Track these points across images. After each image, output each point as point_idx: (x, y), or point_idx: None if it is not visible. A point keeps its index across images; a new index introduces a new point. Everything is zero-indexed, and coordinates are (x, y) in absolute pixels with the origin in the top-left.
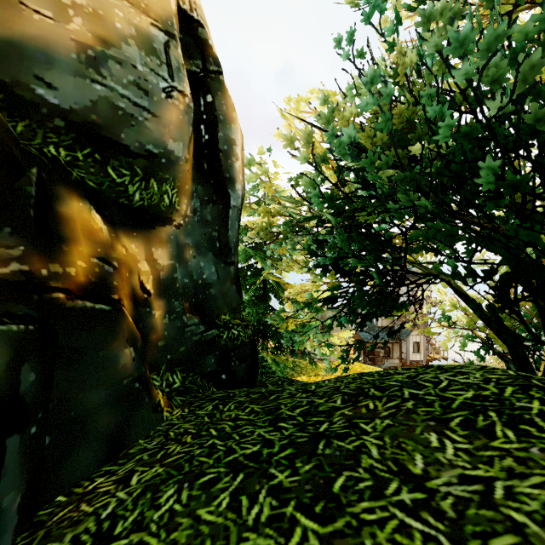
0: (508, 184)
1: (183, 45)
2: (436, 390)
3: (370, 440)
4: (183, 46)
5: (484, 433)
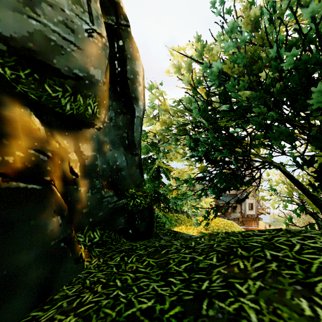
0: None
1: (102, 5)
2: (292, 253)
3: (247, 303)
4: (102, 6)
5: None
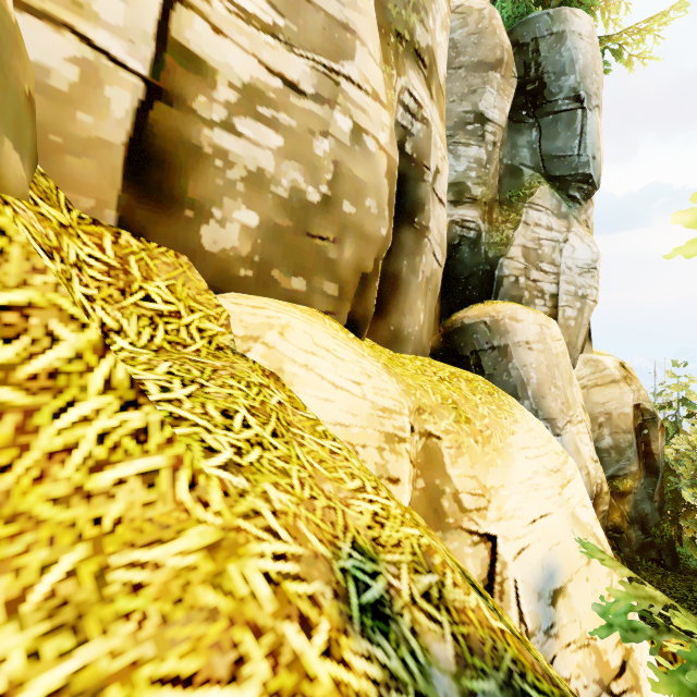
0: None
1: (636, 415)
2: None
3: None
4: (636, 416)
5: None
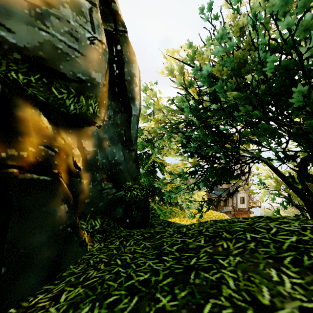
0: (311, 98)
1: (102, 13)
2: (269, 235)
3: (227, 273)
4: (102, 14)
5: (310, 270)
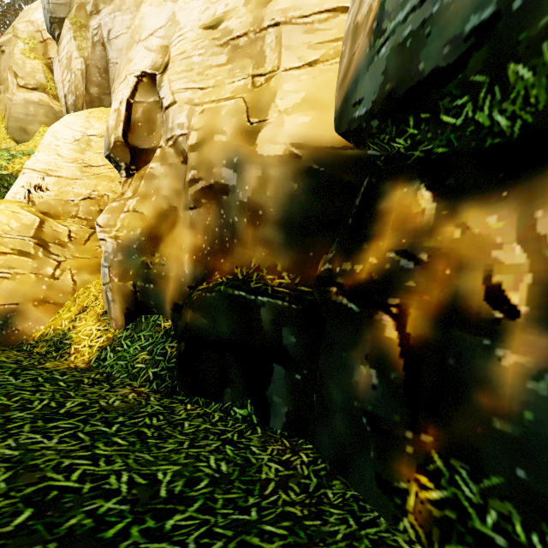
0: None
1: None
2: None
3: None
4: None
5: None
